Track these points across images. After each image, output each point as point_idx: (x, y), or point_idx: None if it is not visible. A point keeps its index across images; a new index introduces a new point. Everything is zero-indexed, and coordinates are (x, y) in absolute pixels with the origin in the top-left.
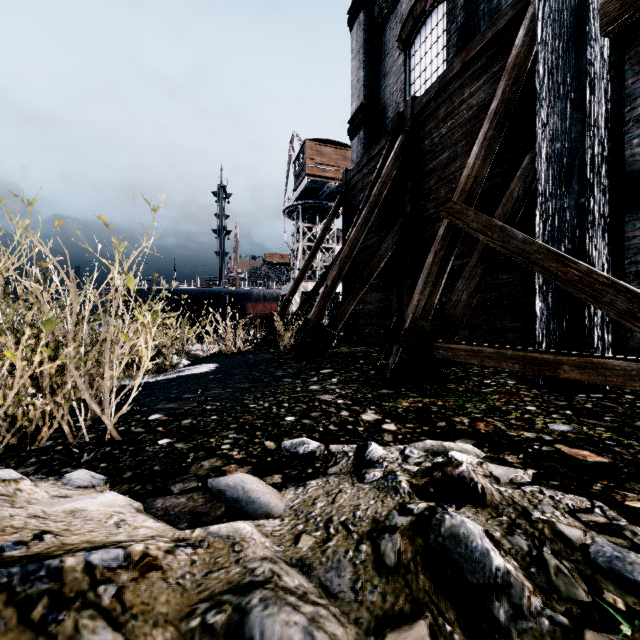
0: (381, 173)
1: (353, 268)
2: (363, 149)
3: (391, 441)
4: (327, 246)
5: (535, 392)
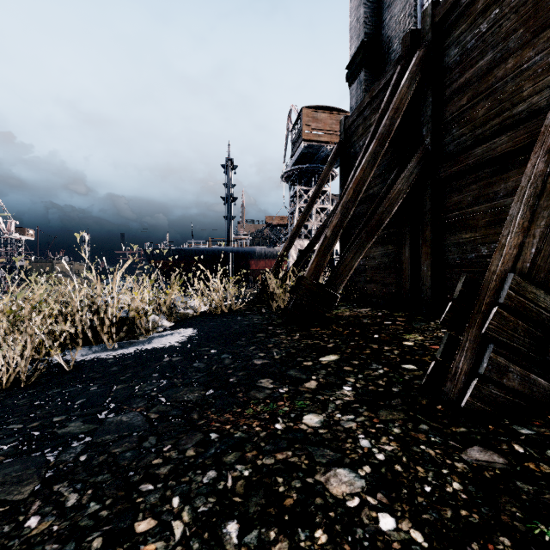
0: (391, 102)
1: (352, 221)
2: (363, 91)
3: None
4: (322, 207)
5: None
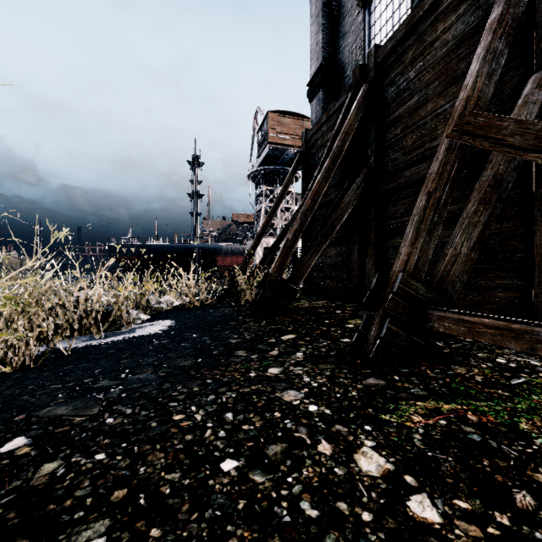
0: (343, 125)
1: (312, 223)
2: (322, 109)
3: None
4: (287, 206)
5: None
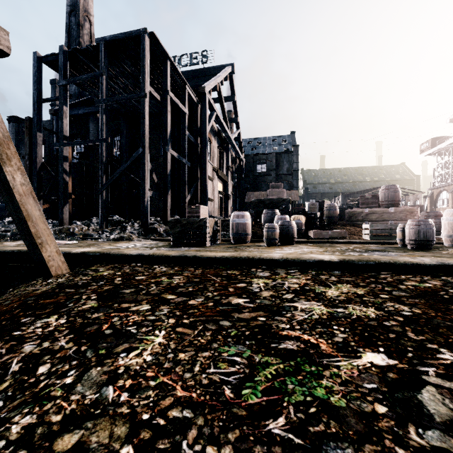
0: None
1: None
2: None
3: None
4: None
5: None
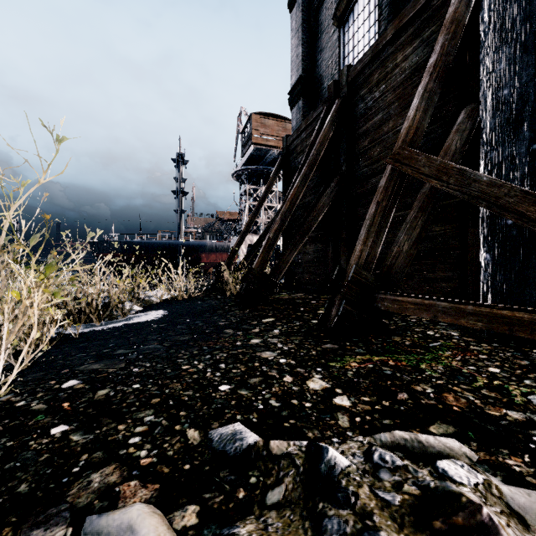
0: (319, 135)
1: (293, 222)
2: (302, 117)
3: (348, 428)
4: (270, 205)
5: (486, 347)
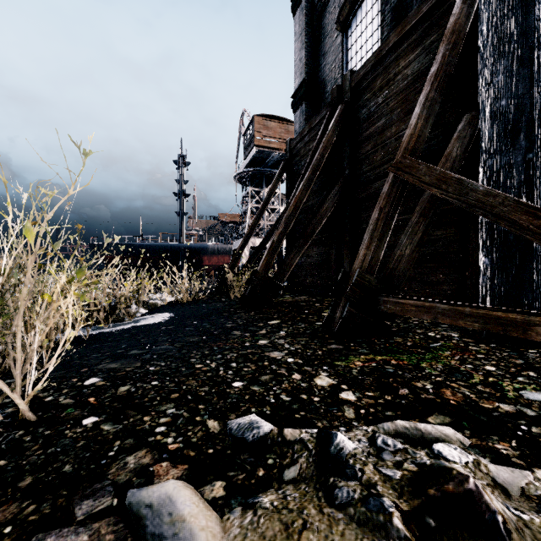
0: (322, 139)
1: (296, 225)
2: (305, 120)
3: (354, 419)
4: (272, 207)
5: (484, 347)
